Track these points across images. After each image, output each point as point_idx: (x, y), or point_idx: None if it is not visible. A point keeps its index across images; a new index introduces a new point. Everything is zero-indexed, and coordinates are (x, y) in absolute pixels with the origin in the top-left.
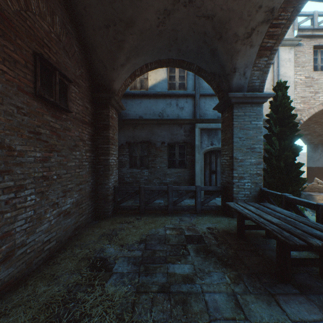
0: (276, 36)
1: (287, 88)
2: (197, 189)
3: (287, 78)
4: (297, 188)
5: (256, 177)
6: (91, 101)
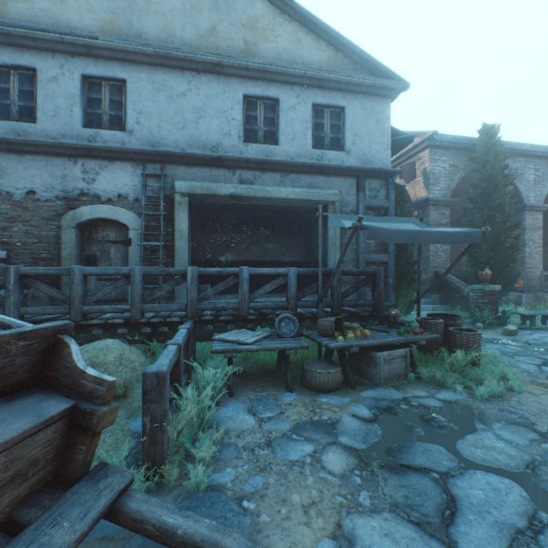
0: None
1: None
2: None
3: None
4: None
5: None
6: None
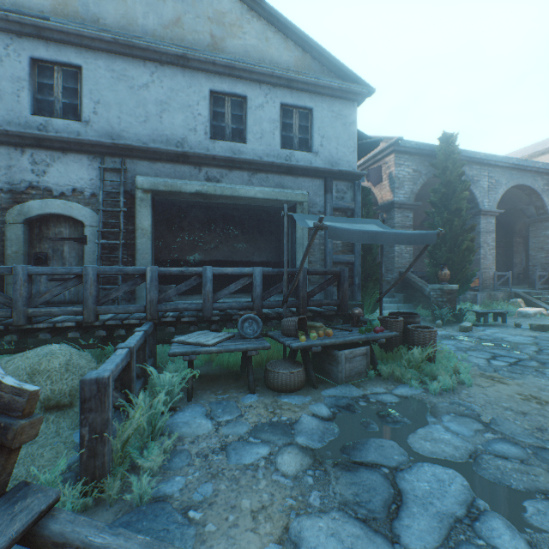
0: None
1: None
2: None
3: None
4: None
5: None
6: (503, 237)
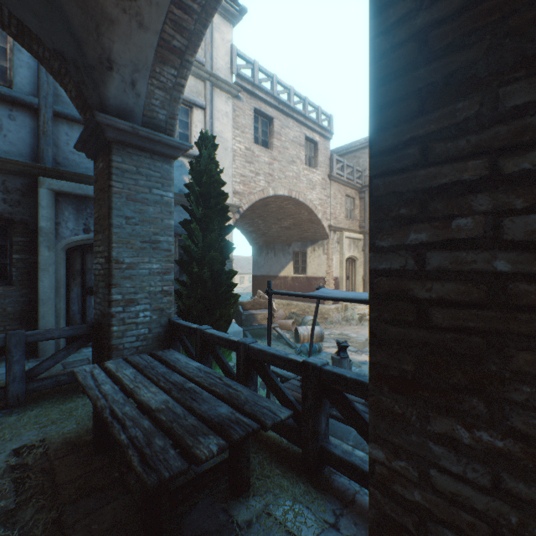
0: (188, 33)
1: (216, 146)
2: (10, 342)
3: (225, 142)
4: (228, 310)
5: (161, 298)
6: None
